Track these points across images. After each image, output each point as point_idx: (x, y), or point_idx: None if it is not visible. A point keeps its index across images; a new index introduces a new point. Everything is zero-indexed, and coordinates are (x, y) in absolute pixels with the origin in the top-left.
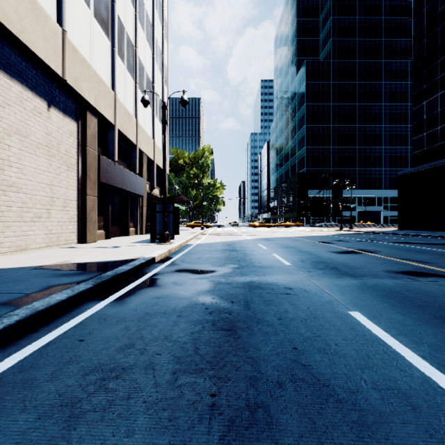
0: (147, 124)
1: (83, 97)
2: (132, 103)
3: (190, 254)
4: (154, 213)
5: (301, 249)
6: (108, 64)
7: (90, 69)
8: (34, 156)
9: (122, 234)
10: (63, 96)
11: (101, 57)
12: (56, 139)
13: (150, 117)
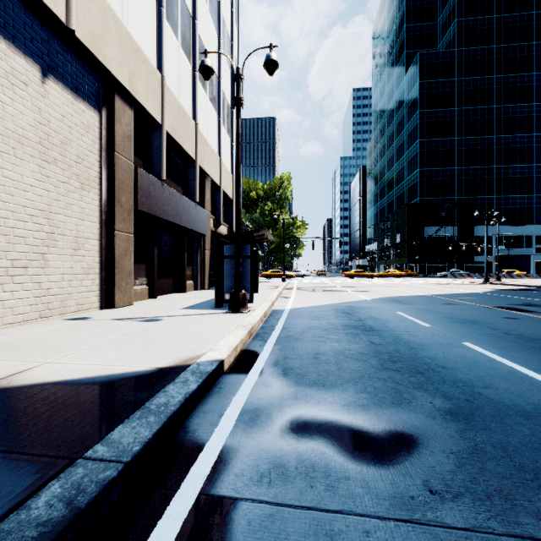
0: (211, 133)
1: (107, 70)
2: (189, 100)
3: (291, 339)
4: (221, 259)
5: (506, 330)
6: (152, 31)
7: (121, 27)
8: (12, 158)
9: (175, 290)
10: (73, 64)
11: (140, 16)
12: (59, 134)
13: (215, 125)
